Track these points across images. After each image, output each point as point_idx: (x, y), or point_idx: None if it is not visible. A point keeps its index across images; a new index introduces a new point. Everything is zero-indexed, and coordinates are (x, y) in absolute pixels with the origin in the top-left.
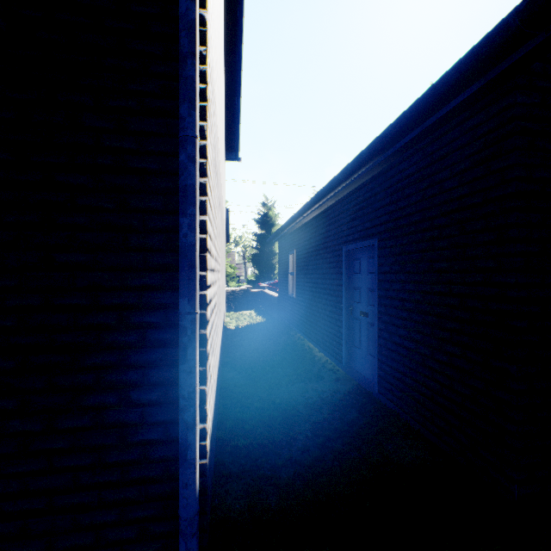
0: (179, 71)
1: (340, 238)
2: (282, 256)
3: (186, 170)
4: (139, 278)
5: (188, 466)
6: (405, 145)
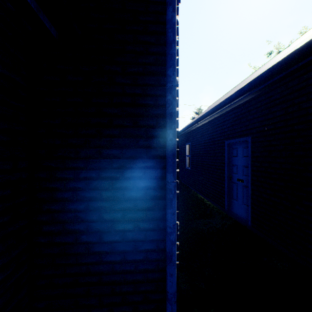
0: (167, 50)
1: (223, 136)
2: (181, 146)
3: (171, 104)
4: (144, 162)
5: (172, 264)
6: (273, 82)
